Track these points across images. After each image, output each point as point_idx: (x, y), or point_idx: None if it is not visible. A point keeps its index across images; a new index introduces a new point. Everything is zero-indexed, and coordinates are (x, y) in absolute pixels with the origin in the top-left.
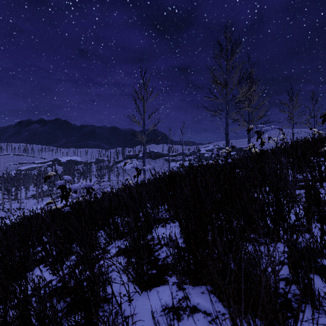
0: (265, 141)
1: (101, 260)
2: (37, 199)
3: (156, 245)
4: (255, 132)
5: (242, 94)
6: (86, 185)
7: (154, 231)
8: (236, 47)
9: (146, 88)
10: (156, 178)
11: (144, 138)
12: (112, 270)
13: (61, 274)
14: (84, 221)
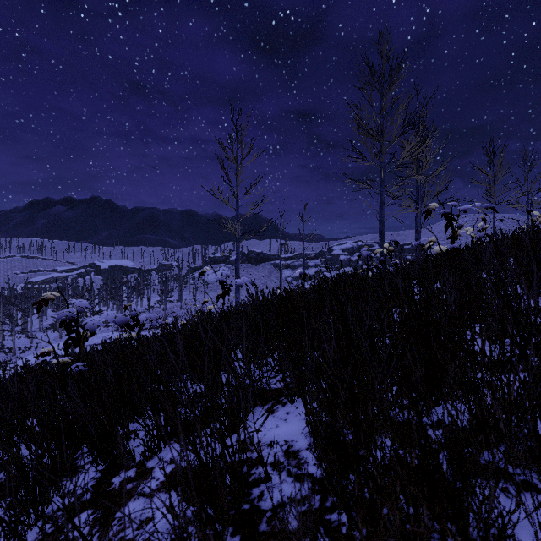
0: (458, 233)
1: (129, 500)
2: (59, 332)
3: (256, 466)
4: (442, 215)
5: (409, 152)
6: (116, 319)
7: (251, 423)
8: (398, 69)
9: (241, 142)
10: (257, 303)
11: (238, 229)
12: (148, 537)
13: (34, 538)
14: (98, 404)
